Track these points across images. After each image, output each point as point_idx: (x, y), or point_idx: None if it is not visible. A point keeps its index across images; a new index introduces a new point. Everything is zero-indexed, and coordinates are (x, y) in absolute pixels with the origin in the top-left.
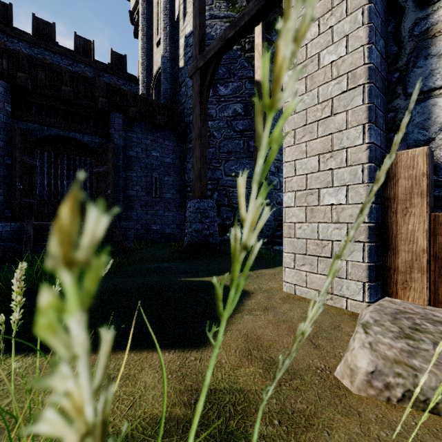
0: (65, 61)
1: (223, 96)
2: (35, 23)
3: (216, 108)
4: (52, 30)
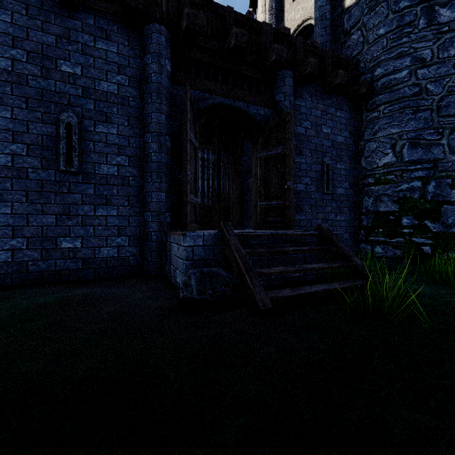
0: None
1: (446, 23)
2: None
3: (432, 45)
4: None
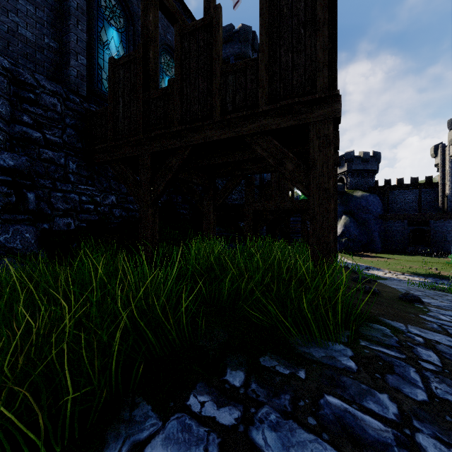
0: (408, 191)
1: None
2: (397, 181)
3: None
4: (402, 180)
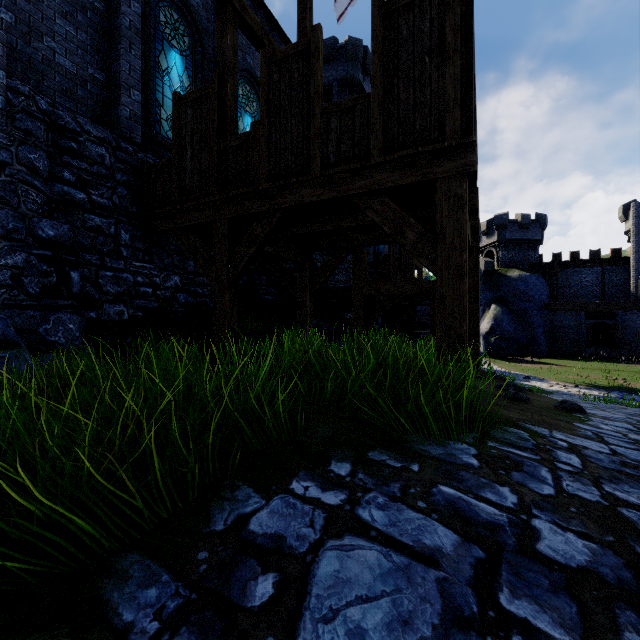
0: (586, 269)
1: None
2: (570, 255)
3: None
4: (578, 254)
